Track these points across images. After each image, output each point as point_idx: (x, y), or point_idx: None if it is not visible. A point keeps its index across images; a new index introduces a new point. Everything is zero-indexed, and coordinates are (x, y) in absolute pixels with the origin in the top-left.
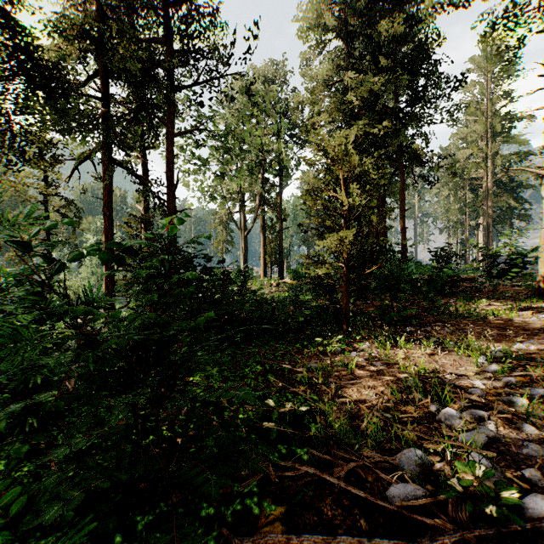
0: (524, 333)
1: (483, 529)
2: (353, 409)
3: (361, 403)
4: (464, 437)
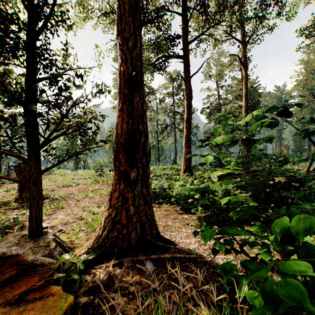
0: None
1: None
2: None
3: None
4: None
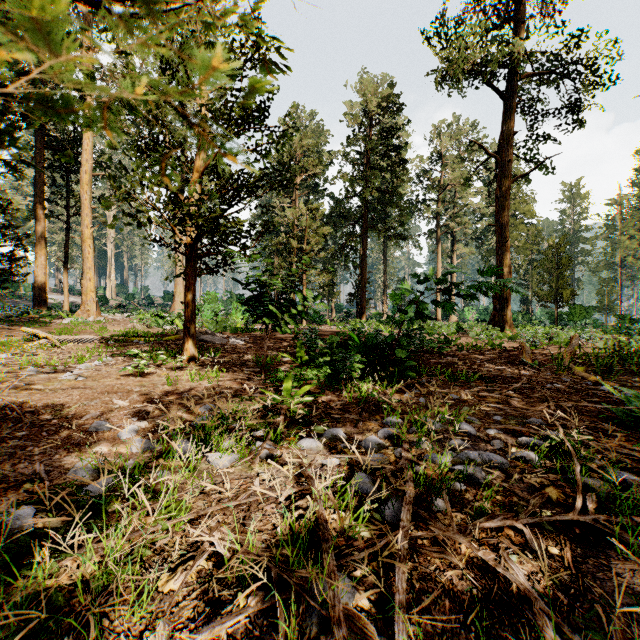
0: (9, 426)
1: (600, 444)
2: (595, 565)
3: (561, 560)
4: (503, 459)
